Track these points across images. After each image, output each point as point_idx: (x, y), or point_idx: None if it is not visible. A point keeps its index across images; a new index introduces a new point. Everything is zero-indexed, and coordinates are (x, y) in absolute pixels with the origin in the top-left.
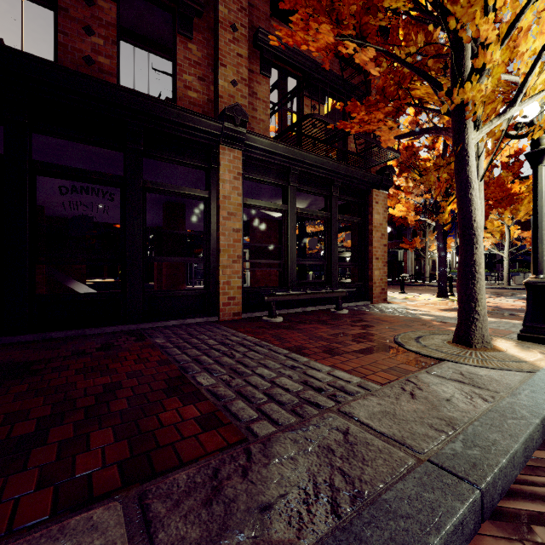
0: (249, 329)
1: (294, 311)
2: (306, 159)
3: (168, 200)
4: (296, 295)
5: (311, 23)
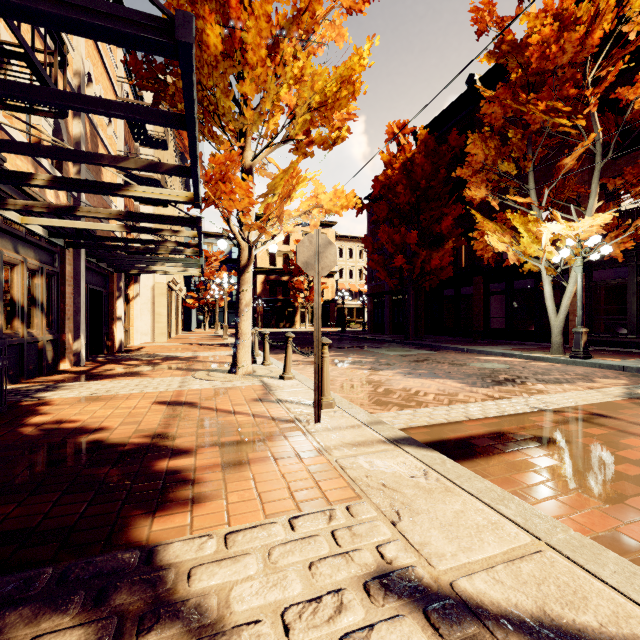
0: None
1: (630, 350)
2: (636, 244)
3: None
4: (603, 338)
5: None
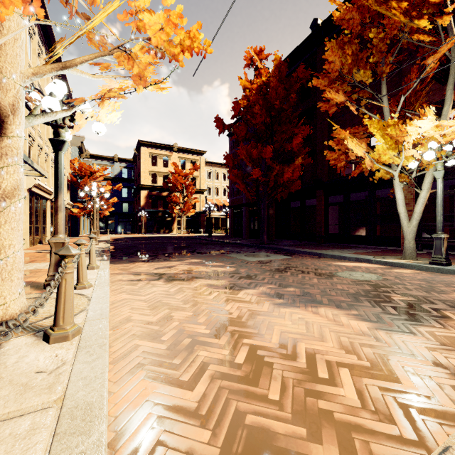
0: (390, 251)
1: None
2: None
3: (449, 185)
4: None
5: (361, 164)
